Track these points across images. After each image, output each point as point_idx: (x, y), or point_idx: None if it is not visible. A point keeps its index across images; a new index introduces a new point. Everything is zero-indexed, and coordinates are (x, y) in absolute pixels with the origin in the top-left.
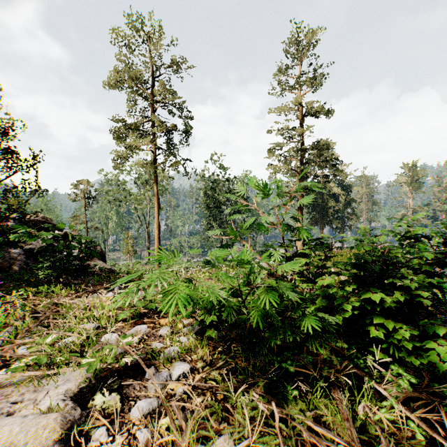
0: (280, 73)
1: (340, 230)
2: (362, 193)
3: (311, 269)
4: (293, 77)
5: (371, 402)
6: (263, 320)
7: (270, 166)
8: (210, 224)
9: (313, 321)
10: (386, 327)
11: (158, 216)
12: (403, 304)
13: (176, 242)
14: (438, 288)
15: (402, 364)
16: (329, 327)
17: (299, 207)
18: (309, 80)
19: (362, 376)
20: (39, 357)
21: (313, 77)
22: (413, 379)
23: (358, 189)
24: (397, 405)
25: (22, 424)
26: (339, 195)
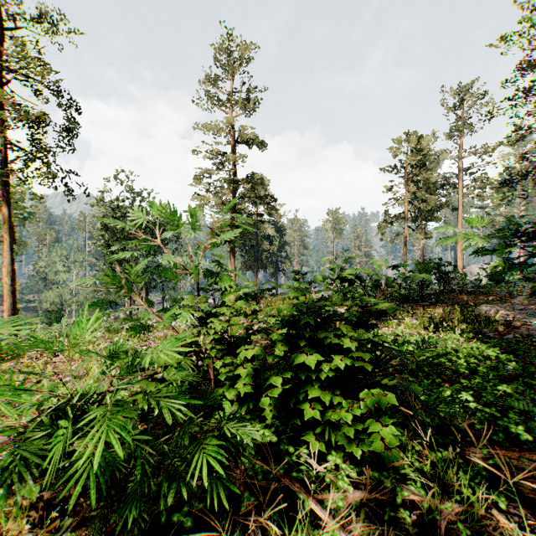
0: (209, 84)
1: (274, 275)
2: (294, 236)
3: (235, 329)
4: (225, 93)
5: (306, 535)
6: (130, 453)
7: (197, 196)
8: (112, 269)
9: (211, 458)
10: (323, 405)
11: (11, 256)
12: (340, 369)
13: (53, 295)
14: (374, 343)
15: (340, 448)
16: (245, 448)
17: (232, 248)
18: (243, 102)
19: (296, 491)
20: None
21: (246, 99)
22: (353, 471)
23: (291, 232)
24: (340, 533)
25: None
26: (274, 237)
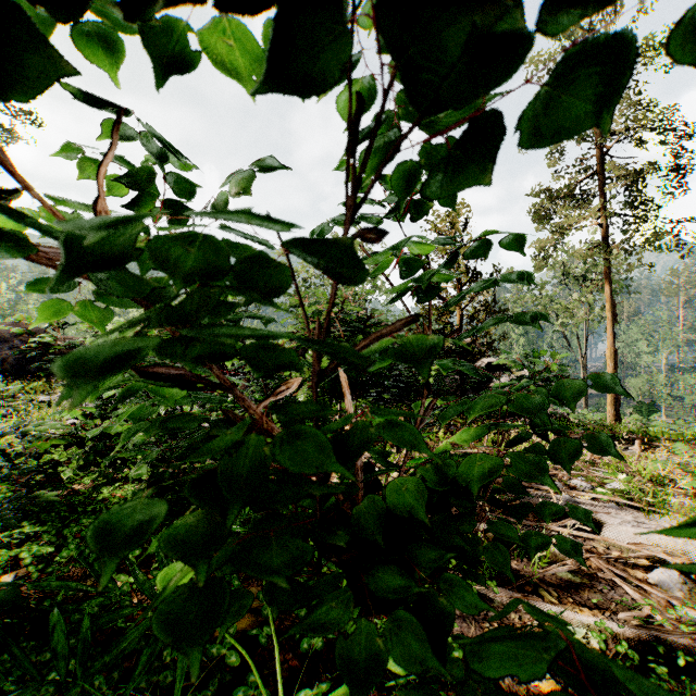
0: None
1: None
2: None
3: None
4: None
5: None
6: None
7: None
8: None
9: None
10: None
11: (612, 337)
12: None
13: (639, 383)
14: None
15: None
16: None
17: None
18: None
19: None
20: (630, 490)
21: None
22: None
23: None
24: None
25: (680, 539)
26: None
